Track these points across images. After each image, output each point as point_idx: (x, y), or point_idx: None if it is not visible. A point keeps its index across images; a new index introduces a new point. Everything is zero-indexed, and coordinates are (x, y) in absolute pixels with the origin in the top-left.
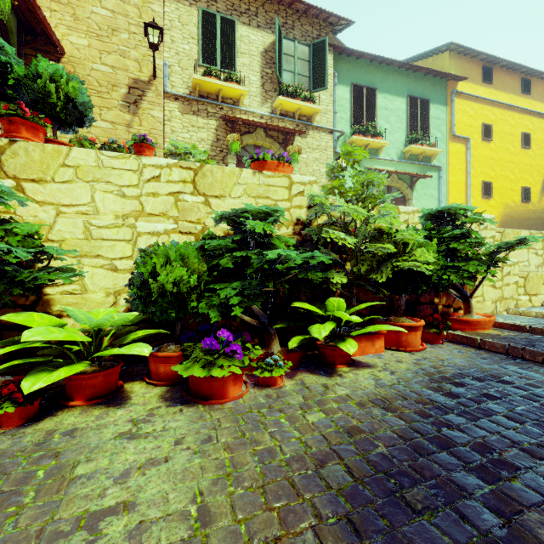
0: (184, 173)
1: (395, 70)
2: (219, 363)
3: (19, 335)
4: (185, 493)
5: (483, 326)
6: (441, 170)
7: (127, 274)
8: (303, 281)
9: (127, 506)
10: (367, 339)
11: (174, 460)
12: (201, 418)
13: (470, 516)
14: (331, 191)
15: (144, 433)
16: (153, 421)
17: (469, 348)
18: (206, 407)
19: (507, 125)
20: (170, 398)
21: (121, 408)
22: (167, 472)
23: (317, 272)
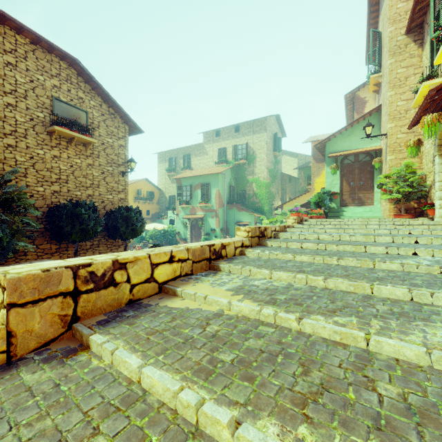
0: None
1: None
2: None
3: None
4: None
5: None
6: None
7: None
8: None
9: None
10: None
11: None
12: None
13: None
14: None
15: None
16: None
17: None
18: None
19: None
20: None
21: None
22: None
23: None
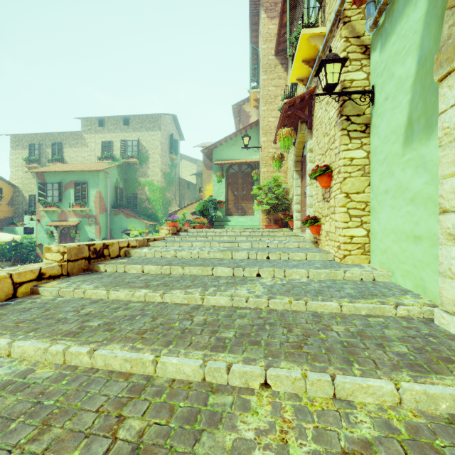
0: None
1: None
2: None
3: None
4: None
5: None
6: None
7: None
8: None
9: None
10: None
11: None
12: None
13: None
14: None
15: None
16: None
17: None
18: None
19: None
20: None
21: None
22: None
23: None
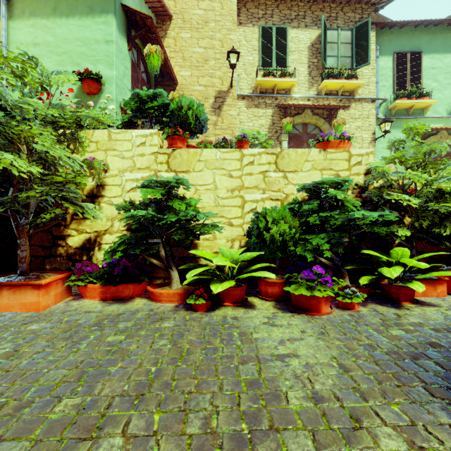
0: (269, 157)
1: (444, 29)
2: (317, 288)
3: (182, 263)
4: (324, 356)
5: None
6: None
7: (238, 228)
8: (366, 234)
9: (293, 355)
10: (428, 284)
11: (306, 340)
12: (309, 321)
13: None
14: (392, 161)
15: (278, 324)
16: (279, 319)
17: None
18: (308, 316)
19: None
20: (280, 308)
21: (254, 310)
22: (306, 344)
23: (381, 227)
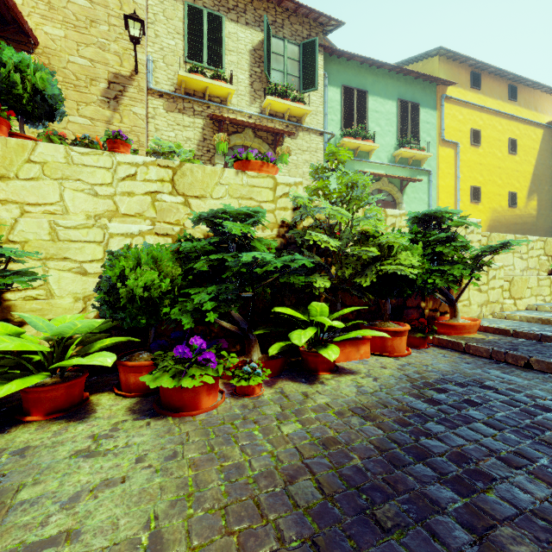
0: (162, 172)
1: (386, 73)
2: (191, 372)
3: None
4: (138, 518)
5: (468, 330)
6: (431, 174)
7: (97, 278)
8: (287, 285)
9: (70, 535)
10: (352, 345)
11: (132, 480)
12: (168, 432)
13: (441, 533)
14: (316, 193)
15: (104, 450)
16: (116, 436)
17: (454, 353)
18: (176, 420)
19: (494, 131)
20: (139, 410)
21: (83, 422)
22: (122, 494)
23: (300, 276)
